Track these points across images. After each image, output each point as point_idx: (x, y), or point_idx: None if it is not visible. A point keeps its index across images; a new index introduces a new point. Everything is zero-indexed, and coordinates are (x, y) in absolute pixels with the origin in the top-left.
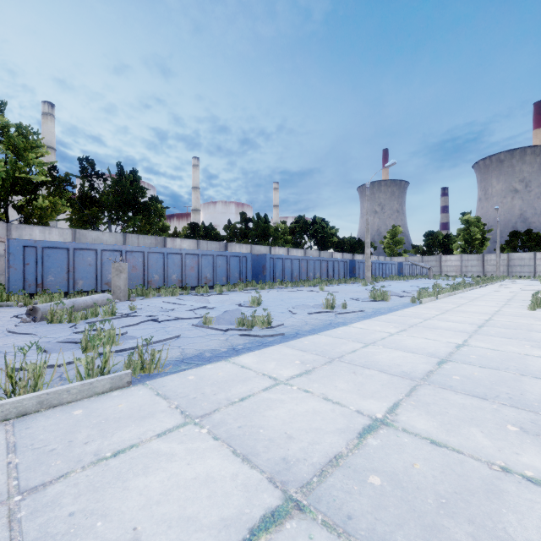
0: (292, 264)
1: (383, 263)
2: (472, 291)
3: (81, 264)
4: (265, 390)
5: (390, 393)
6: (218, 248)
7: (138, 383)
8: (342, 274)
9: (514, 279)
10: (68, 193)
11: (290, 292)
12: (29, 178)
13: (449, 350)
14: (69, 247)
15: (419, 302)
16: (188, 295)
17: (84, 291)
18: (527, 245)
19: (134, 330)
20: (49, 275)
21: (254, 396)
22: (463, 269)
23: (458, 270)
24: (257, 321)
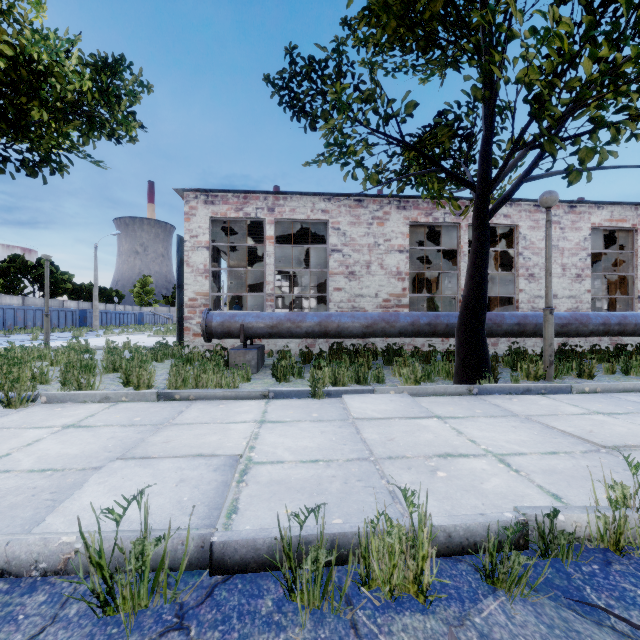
0: (4, 313)
1: (121, 313)
2: None
3: None
4: None
5: None
6: None
7: None
8: (71, 323)
9: None
10: None
11: (3, 337)
12: None
13: None
14: None
15: (101, 336)
16: None
17: None
18: None
19: None
20: None
21: None
22: None
23: None
24: None
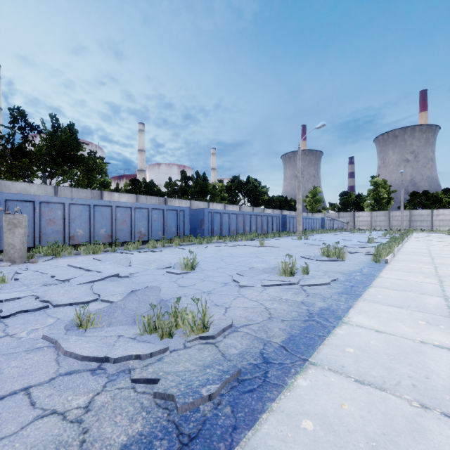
0: (229, 218)
1: (309, 218)
2: (408, 244)
3: None
4: None
5: None
6: (158, 203)
7: None
8: (275, 228)
9: (418, 232)
10: None
11: (229, 248)
12: None
13: None
14: None
15: (384, 261)
16: (114, 252)
17: None
18: (425, 203)
19: None
20: None
21: None
22: (373, 223)
23: (369, 225)
24: (180, 324)
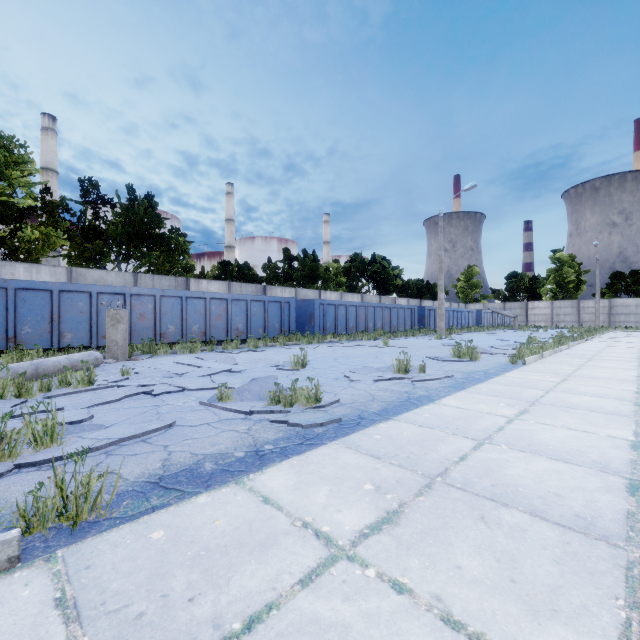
0: (346, 311)
1: (458, 311)
2: (580, 346)
3: (69, 311)
4: (307, 585)
5: (590, 595)
6: (255, 293)
7: (38, 555)
8: (409, 324)
9: (619, 330)
10: (65, 222)
11: (345, 348)
12: (11, 202)
13: (625, 455)
14: (53, 288)
15: (522, 362)
16: (212, 352)
17: (74, 346)
18: (633, 289)
19: (110, 410)
20: (24, 326)
21: (278, 610)
22: (554, 318)
23: (548, 320)
24: (299, 397)
